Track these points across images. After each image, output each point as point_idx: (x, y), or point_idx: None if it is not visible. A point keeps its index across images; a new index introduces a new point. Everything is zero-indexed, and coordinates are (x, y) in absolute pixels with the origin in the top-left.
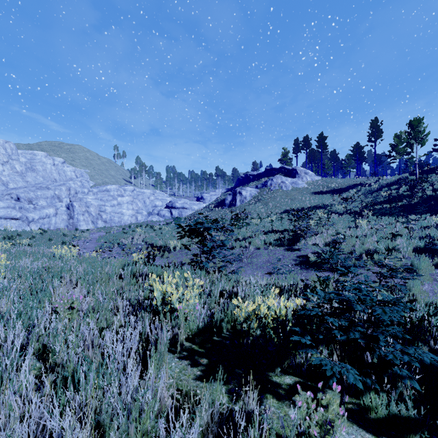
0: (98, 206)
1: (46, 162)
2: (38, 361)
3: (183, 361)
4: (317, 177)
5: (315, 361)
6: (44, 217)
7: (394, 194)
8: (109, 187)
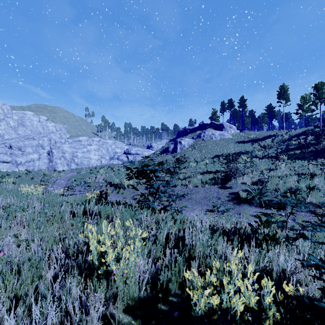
0: (71, 152)
1: (33, 119)
2: None
3: None
4: (239, 130)
5: None
6: (30, 161)
7: (302, 142)
8: (81, 138)
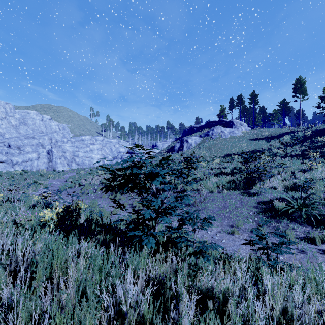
0: (72, 151)
1: (35, 118)
2: None
3: None
4: (250, 128)
5: None
6: (27, 161)
7: None
8: (84, 137)
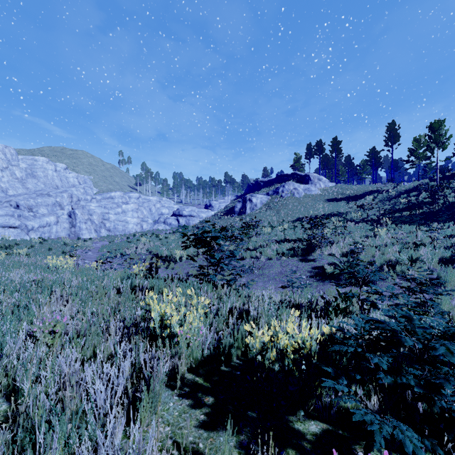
0: (101, 214)
1: (47, 168)
2: (6, 401)
3: (184, 399)
4: (331, 184)
5: (355, 417)
6: (45, 226)
7: (414, 200)
8: (113, 194)
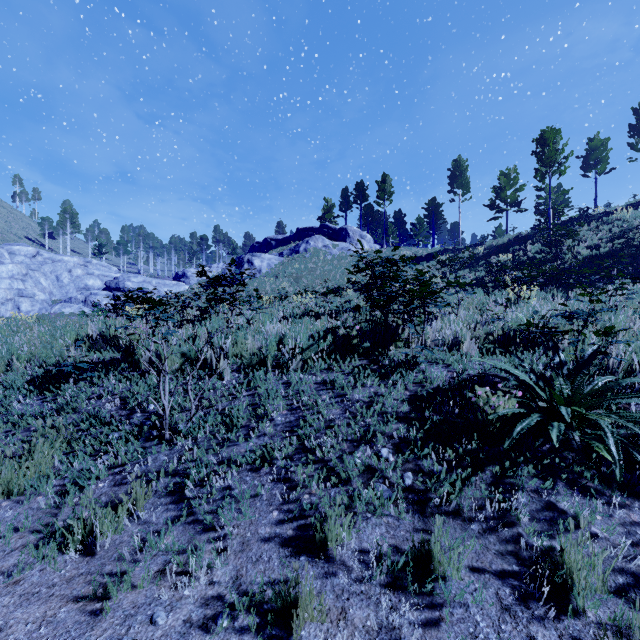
0: None
1: None
2: None
3: None
4: (378, 245)
5: None
6: None
7: (520, 257)
8: None
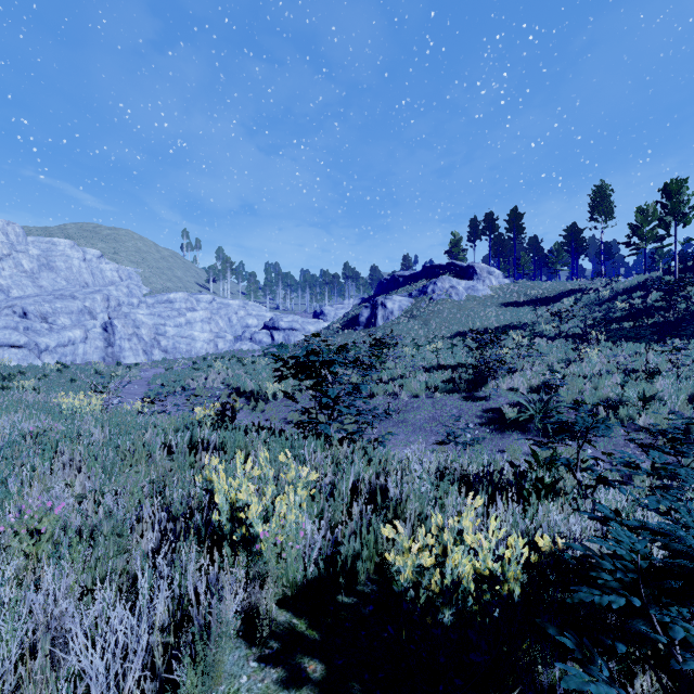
0: (153, 326)
1: (71, 256)
2: None
3: (269, 668)
4: (507, 279)
5: None
6: (66, 344)
7: (639, 305)
8: (172, 295)
